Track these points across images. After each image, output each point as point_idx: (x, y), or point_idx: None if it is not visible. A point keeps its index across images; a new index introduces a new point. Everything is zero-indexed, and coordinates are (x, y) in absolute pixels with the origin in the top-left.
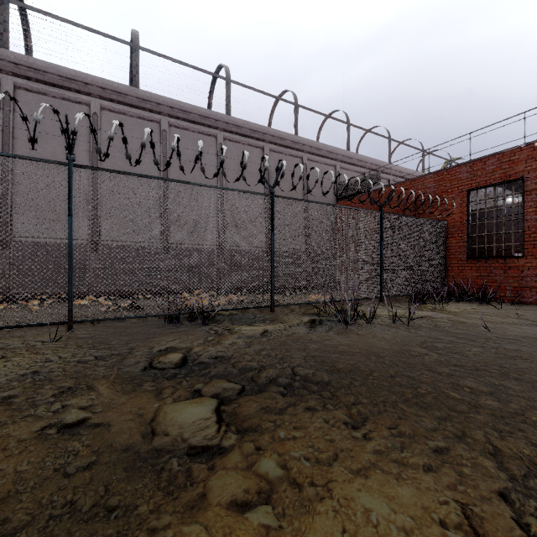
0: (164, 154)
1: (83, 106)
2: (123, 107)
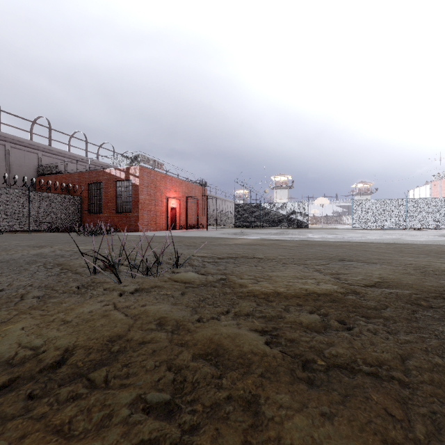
0: None
1: None
2: None
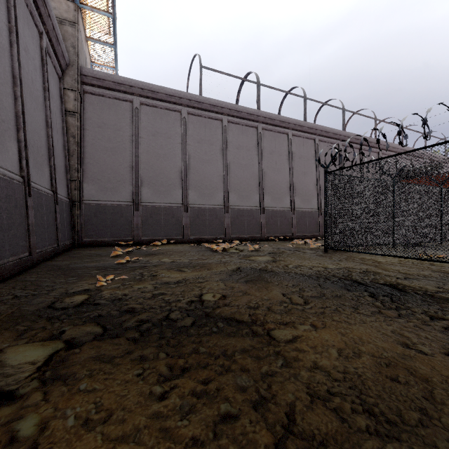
0: (317, 158)
1: (284, 135)
2: (300, 133)
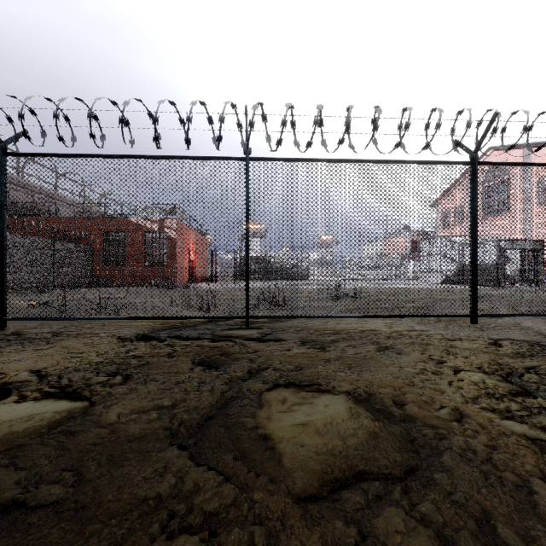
0: None
1: None
2: None
